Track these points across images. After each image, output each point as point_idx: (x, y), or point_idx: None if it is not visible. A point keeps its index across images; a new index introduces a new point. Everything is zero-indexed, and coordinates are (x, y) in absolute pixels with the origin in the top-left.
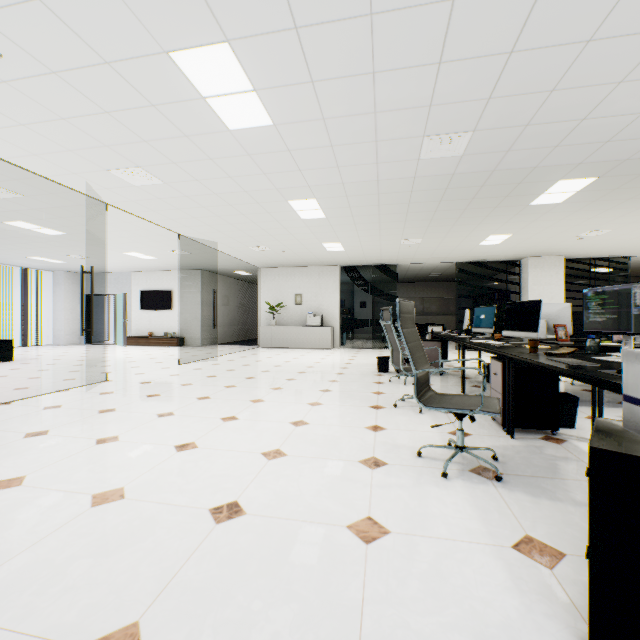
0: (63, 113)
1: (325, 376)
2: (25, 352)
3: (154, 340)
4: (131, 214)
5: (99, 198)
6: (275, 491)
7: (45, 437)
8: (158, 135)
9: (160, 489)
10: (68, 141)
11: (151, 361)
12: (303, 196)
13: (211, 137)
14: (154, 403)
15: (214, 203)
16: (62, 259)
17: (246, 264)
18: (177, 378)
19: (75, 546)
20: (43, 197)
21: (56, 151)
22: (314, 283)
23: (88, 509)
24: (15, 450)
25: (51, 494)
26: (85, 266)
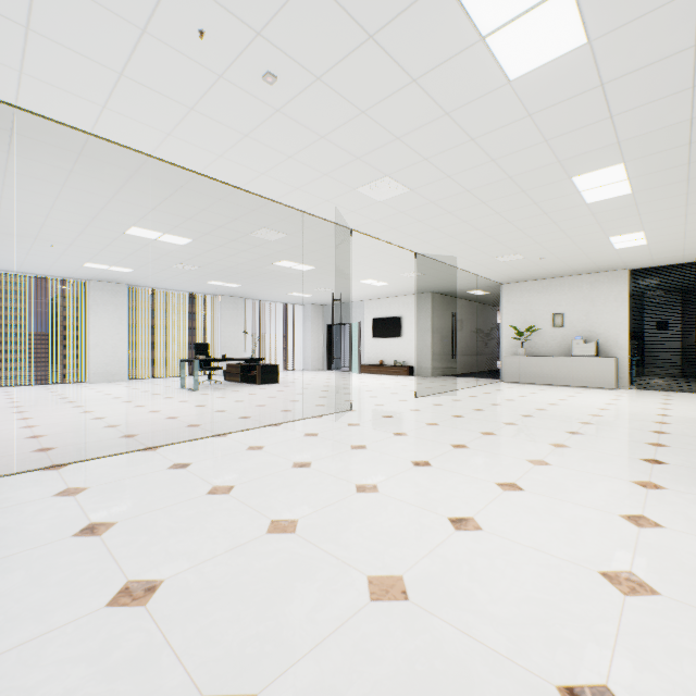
0: (322, 130)
1: (633, 434)
2: (286, 376)
3: (384, 369)
4: (371, 237)
5: (345, 224)
6: (689, 694)
7: (309, 470)
8: (413, 124)
9: (453, 599)
10: (324, 164)
11: (386, 391)
12: (600, 163)
13: (479, 104)
14: (403, 445)
15: (463, 205)
16: (311, 293)
17: (485, 281)
18: (418, 414)
19: (364, 678)
20: (301, 233)
21: (313, 179)
22: (582, 297)
23: (367, 603)
24: (286, 481)
25: (323, 558)
26: (327, 298)
